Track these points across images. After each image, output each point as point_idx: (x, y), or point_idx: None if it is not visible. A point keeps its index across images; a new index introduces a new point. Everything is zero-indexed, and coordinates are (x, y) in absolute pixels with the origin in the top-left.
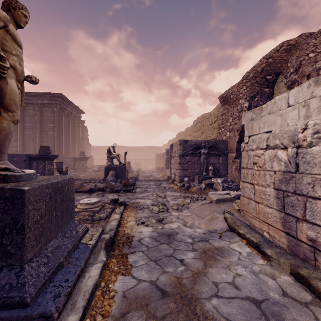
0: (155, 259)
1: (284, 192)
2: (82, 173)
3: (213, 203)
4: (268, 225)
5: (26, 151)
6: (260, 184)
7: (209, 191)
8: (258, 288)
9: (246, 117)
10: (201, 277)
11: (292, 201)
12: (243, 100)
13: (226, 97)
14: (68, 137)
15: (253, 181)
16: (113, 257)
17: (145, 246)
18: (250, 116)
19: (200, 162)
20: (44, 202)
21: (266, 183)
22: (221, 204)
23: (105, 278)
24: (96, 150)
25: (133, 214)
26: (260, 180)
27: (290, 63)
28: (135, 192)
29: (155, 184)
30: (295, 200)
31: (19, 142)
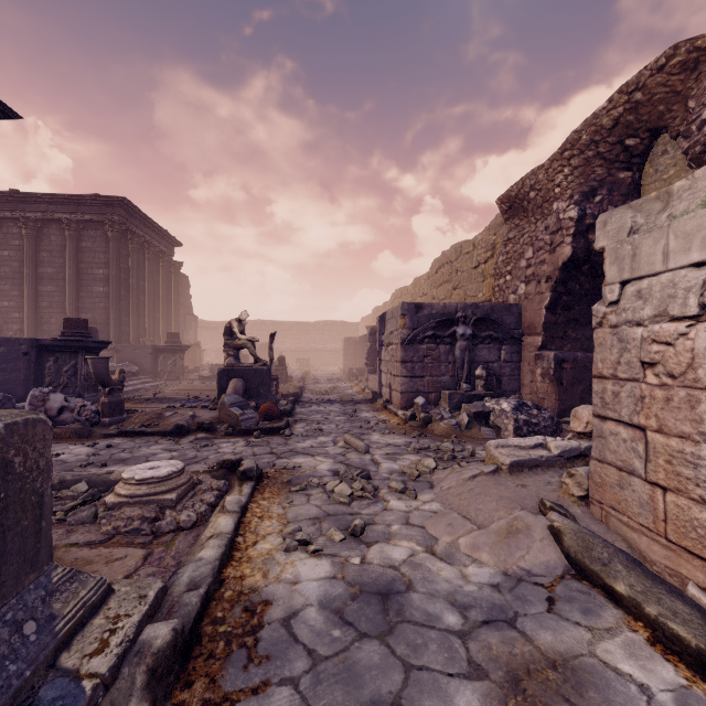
0: None
1: None
2: (172, 384)
3: (504, 475)
4: (704, 566)
5: (43, 332)
6: (672, 431)
7: (481, 433)
8: None
9: (609, 225)
10: None
11: None
12: (562, 201)
13: (518, 197)
14: (142, 300)
15: (642, 420)
16: None
17: (303, 651)
18: (627, 220)
19: (455, 359)
20: None
21: (697, 430)
22: (525, 476)
23: None
24: (210, 329)
25: (277, 508)
26: (669, 417)
27: (694, 101)
28: (292, 435)
29: (342, 411)
30: None
31: (26, 311)
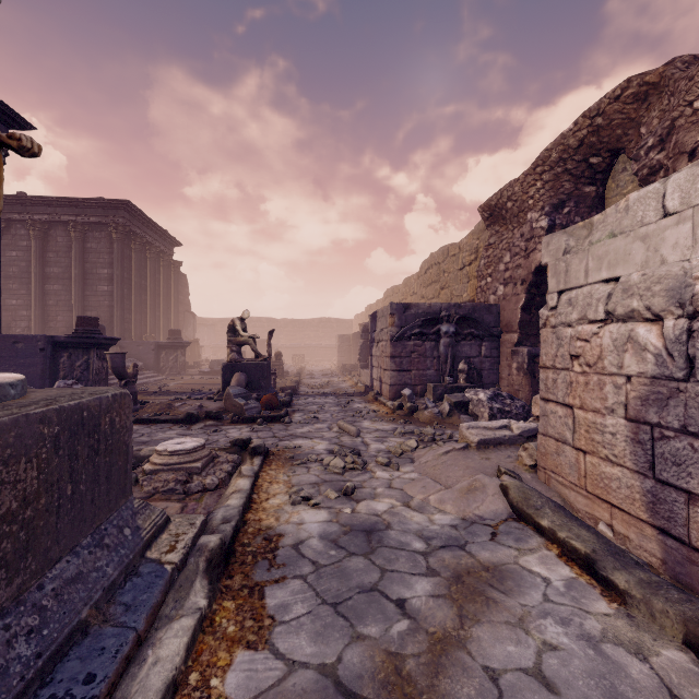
0: (335, 599)
1: (653, 428)
2: (174, 379)
3: (472, 450)
4: (609, 508)
5: (49, 329)
6: (589, 408)
7: (460, 420)
8: (605, 688)
9: (551, 246)
10: (453, 652)
11: (675, 452)
12: (535, 212)
13: (498, 206)
14: (144, 298)
15: (571, 400)
16: (228, 593)
17: (309, 562)
18: (562, 243)
19: (439, 354)
20: (36, 461)
21: (604, 405)
22: (490, 452)
23: (202, 659)
24: (208, 326)
25: (283, 476)
26: (588, 397)
27: (645, 128)
28: (291, 423)
29: (336, 403)
30: (685, 450)
31: (34, 309)
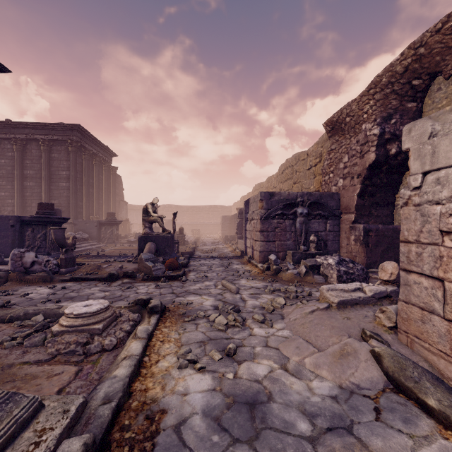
0: None
1: None
2: (110, 246)
3: (334, 310)
4: None
5: (27, 212)
6: None
7: (315, 279)
8: None
9: (413, 132)
10: None
11: None
12: (369, 123)
13: (338, 121)
14: (91, 191)
15: (440, 273)
16: None
17: None
18: (427, 127)
19: (296, 229)
20: None
21: None
22: (349, 311)
23: None
24: (136, 211)
25: (174, 334)
26: None
27: None
28: (187, 281)
29: (220, 264)
30: None
31: (16, 199)
